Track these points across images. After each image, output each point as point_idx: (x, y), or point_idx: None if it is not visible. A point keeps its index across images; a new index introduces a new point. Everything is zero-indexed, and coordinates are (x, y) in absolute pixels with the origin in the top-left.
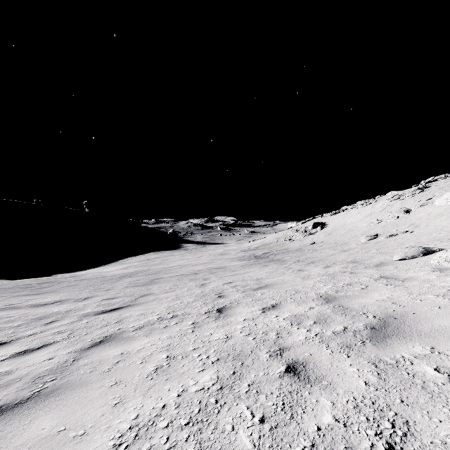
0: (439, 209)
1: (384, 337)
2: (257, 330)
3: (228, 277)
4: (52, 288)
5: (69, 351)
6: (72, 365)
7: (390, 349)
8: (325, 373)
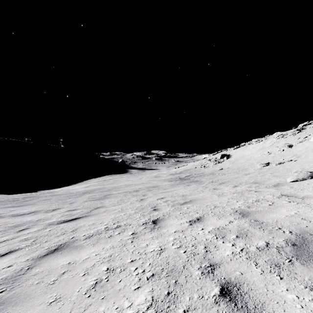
0: None
1: (309, 256)
2: (187, 243)
3: (161, 194)
4: (32, 201)
5: (27, 258)
6: (25, 274)
7: None
8: (263, 300)
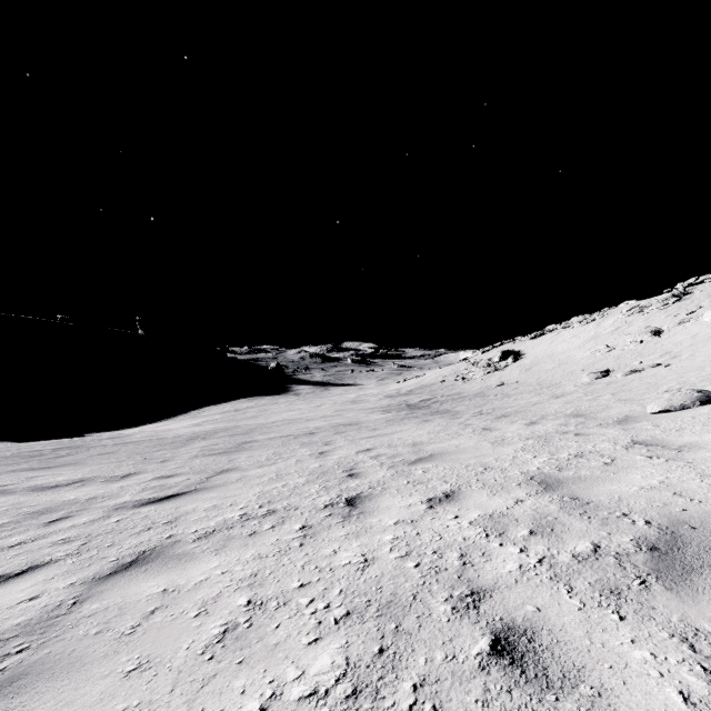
0: (710, 328)
1: (685, 572)
2: (422, 547)
3: (365, 440)
4: (74, 458)
5: (71, 581)
6: (68, 614)
7: (709, 601)
8: (580, 662)
